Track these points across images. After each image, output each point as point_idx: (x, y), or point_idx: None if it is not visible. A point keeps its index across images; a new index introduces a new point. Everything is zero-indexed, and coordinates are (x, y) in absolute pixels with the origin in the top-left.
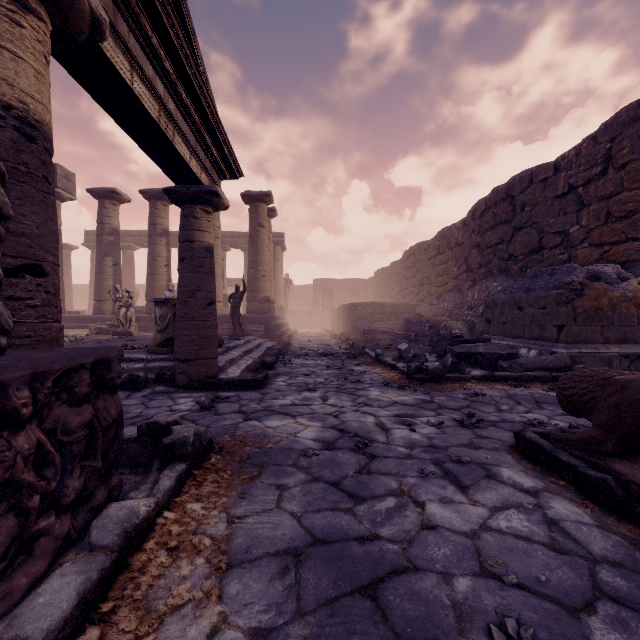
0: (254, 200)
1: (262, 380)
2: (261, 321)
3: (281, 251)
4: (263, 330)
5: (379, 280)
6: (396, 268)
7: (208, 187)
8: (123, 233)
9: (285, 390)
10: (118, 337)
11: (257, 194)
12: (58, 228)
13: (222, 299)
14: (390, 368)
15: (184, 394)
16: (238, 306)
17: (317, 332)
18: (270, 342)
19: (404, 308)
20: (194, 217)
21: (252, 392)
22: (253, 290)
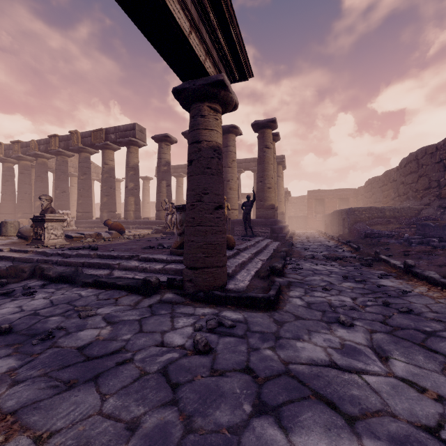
0: (261, 127)
1: (275, 298)
2: (267, 224)
3: (282, 170)
4: (269, 232)
5: (370, 188)
6: (391, 175)
7: (214, 77)
8: (176, 167)
9: (306, 317)
10: (165, 236)
11: (264, 122)
12: (137, 164)
13: (237, 207)
14: (445, 289)
15: (187, 309)
16: (249, 212)
17: (312, 233)
18: (275, 242)
19: (406, 212)
20: (201, 116)
21: (263, 316)
22: (261, 199)
